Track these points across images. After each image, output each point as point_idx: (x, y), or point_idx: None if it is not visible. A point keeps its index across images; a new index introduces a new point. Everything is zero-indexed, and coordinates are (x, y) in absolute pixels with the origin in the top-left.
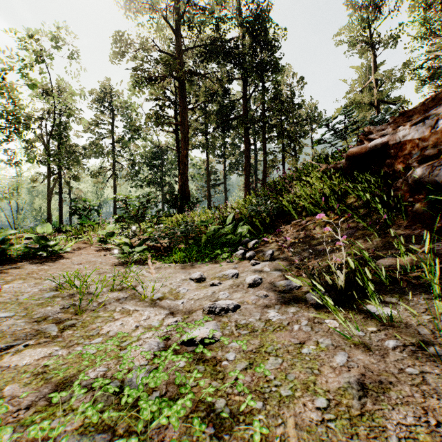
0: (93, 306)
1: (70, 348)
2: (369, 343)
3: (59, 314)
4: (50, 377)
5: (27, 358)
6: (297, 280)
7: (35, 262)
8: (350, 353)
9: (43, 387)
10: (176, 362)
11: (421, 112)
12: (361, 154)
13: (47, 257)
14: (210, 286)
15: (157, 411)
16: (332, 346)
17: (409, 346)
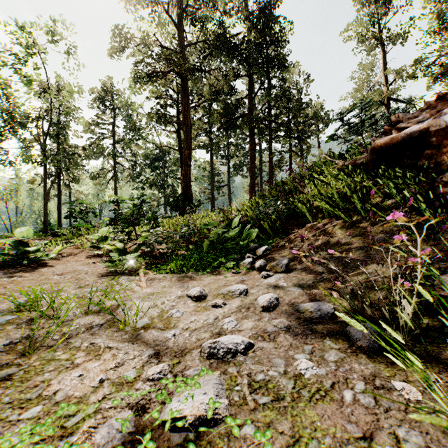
0: (53, 339)
1: None
2: None
3: None
4: None
5: None
6: (354, 322)
7: (11, 272)
8: None
9: None
10: None
11: None
12: (391, 145)
13: (28, 266)
14: (212, 308)
15: None
16: None
17: None
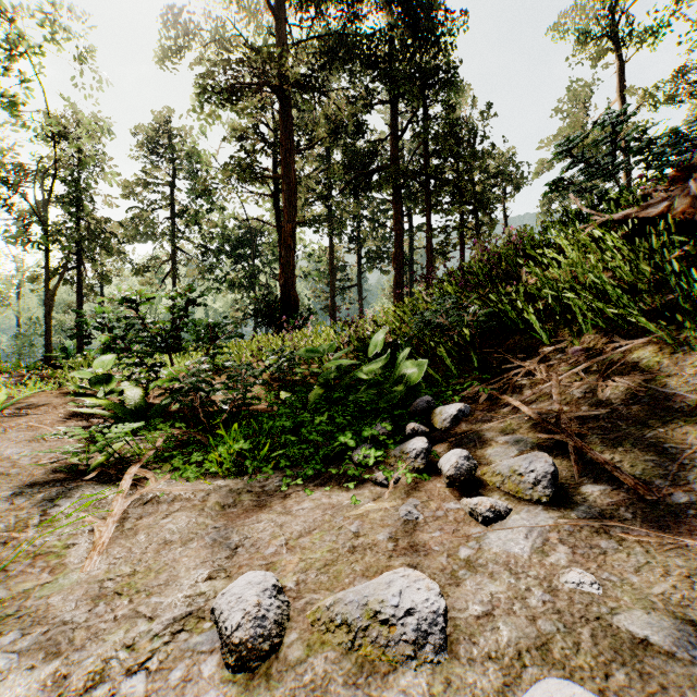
0: None
1: None
2: None
3: None
4: None
5: None
6: None
7: None
8: None
9: None
10: None
11: None
12: None
13: None
14: None
15: None
16: None
17: None
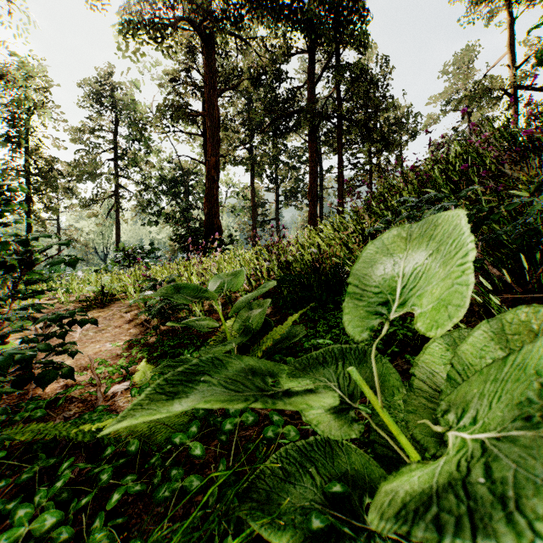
0: None
1: None
2: None
3: None
4: None
5: None
6: None
7: None
8: None
9: None
10: None
11: None
12: None
13: None
14: None
15: None
16: None
17: None
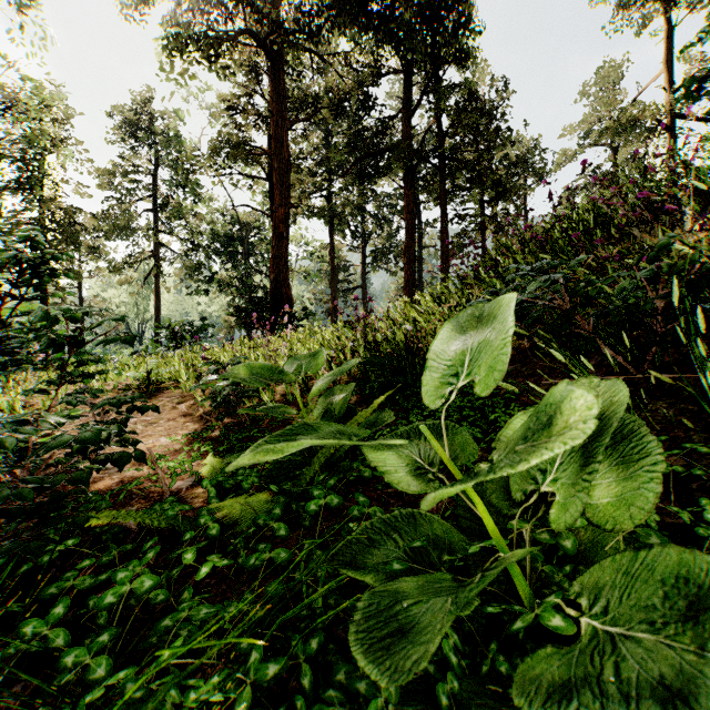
0: None
1: None
2: None
3: None
4: None
5: None
6: None
7: None
8: None
9: None
10: None
11: None
12: None
13: None
14: None
15: None
16: None
17: None
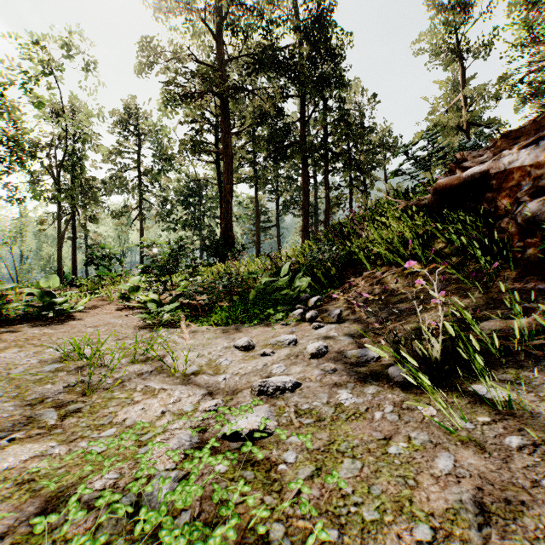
0: (107, 383)
1: (72, 443)
2: (483, 440)
3: (60, 395)
4: (40, 487)
5: (11, 458)
6: (380, 351)
7: (38, 325)
8: (457, 455)
9: (28, 503)
10: (214, 467)
11: (531, 133)
12: (453, 186)
13: (54, 318)
14: (260, 357)
15: (187, 544)
16: (430, 443)
17: (541, 445)
